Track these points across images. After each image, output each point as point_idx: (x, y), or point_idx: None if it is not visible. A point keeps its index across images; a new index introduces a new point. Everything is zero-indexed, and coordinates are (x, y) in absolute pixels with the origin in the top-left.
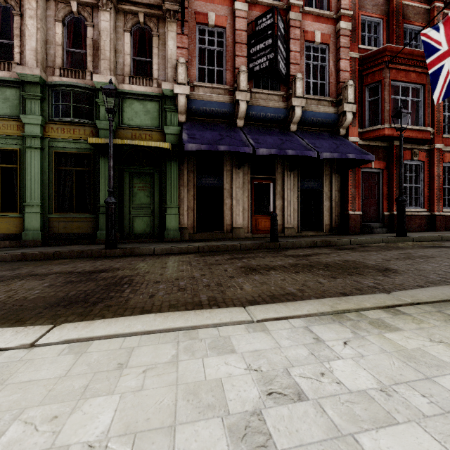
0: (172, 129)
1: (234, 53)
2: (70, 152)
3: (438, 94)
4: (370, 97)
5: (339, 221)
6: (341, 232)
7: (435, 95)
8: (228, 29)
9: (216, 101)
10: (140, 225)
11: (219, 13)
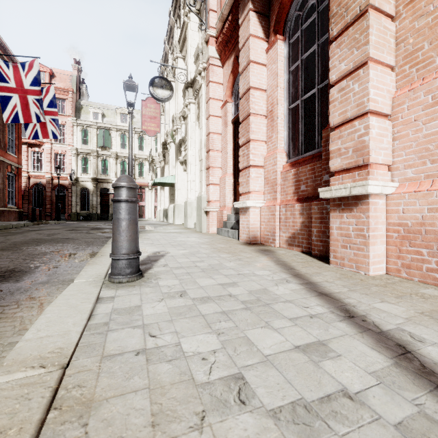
0: None
1: None
2: None
3: (7, 116)
4: None
5: None
6: None
7: (5, 115)
8: None
9: None
10: None
11: None
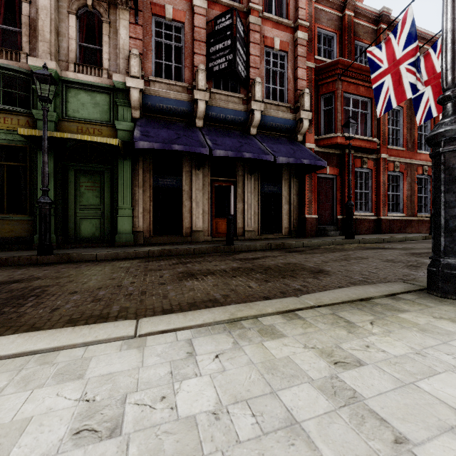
0: (125, 124)
1: (193, 51)
2: (0, 144)
3: (381, 108)
4: (325, 106)
5: (298, 224)
6: (299, 235)
7: (378, 108)
8: (186, 25)
9: (174, 99)
10: (88, 228)
11: (177, 7)
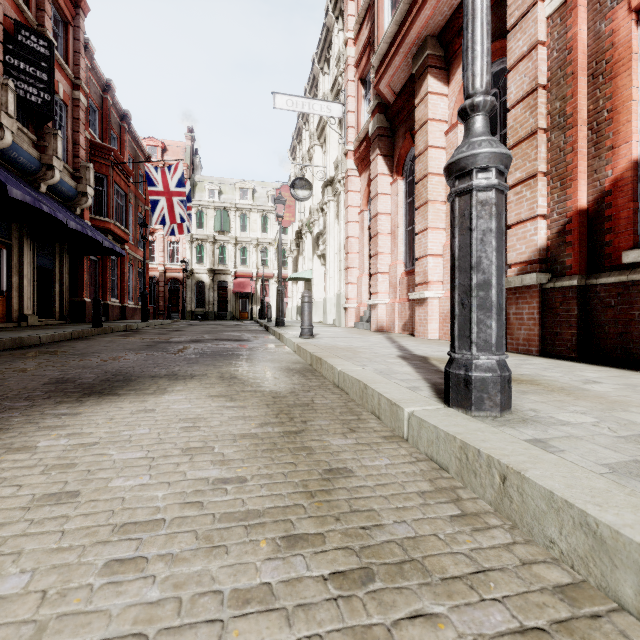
0: None
1: None
2: None
3: (156, 218)
4: (95, 184)
5: (69, 308)
6: (73, 320)
7: (154, 217)
8: None
9: None
10: None
11: None
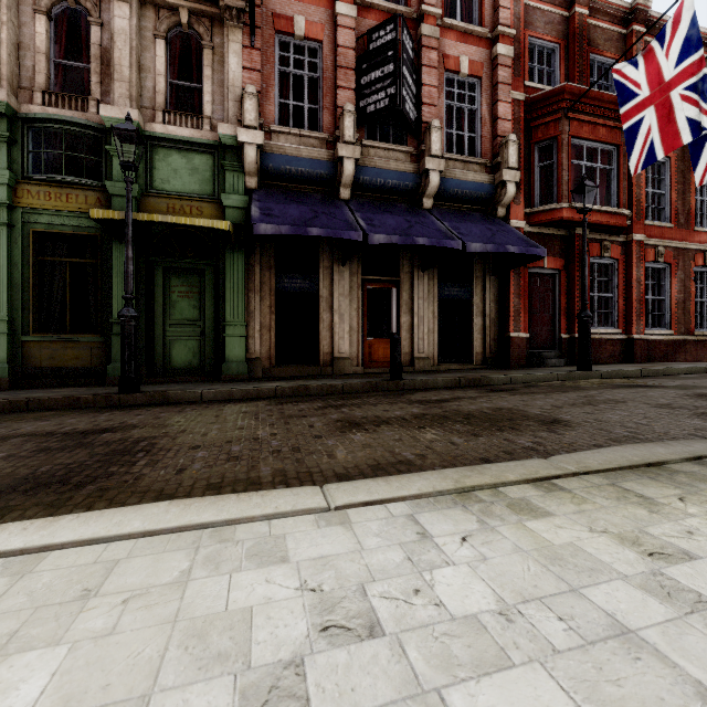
0: (235, 199)
1: (335, 83)
2: (61, 232)
3: (636, 160)
4: (542, 161)
5: (497, 347)
6: (499, 364)
7: (632, 161)
8: (325, 45)
9: (307, 157)
10: (182, 354)
11: (311, 18)
